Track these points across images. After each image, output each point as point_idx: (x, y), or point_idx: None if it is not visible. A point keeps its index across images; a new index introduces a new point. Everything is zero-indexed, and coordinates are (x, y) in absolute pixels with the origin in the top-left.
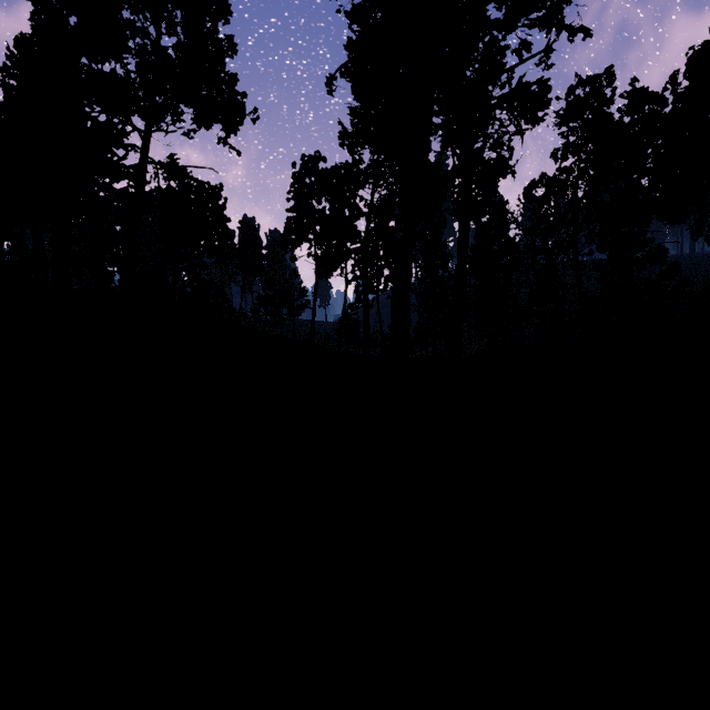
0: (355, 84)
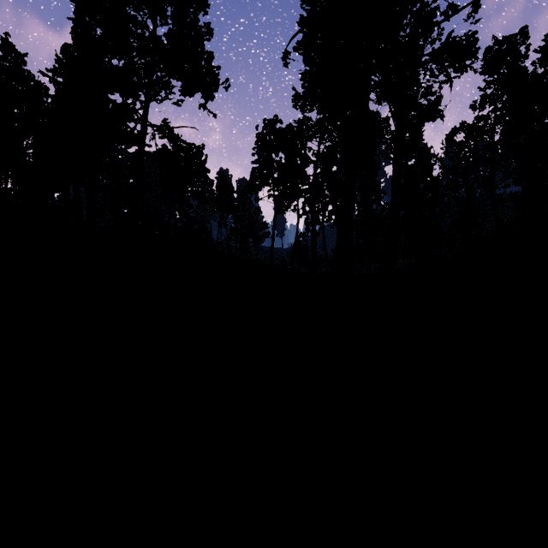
0: (306, 54)
